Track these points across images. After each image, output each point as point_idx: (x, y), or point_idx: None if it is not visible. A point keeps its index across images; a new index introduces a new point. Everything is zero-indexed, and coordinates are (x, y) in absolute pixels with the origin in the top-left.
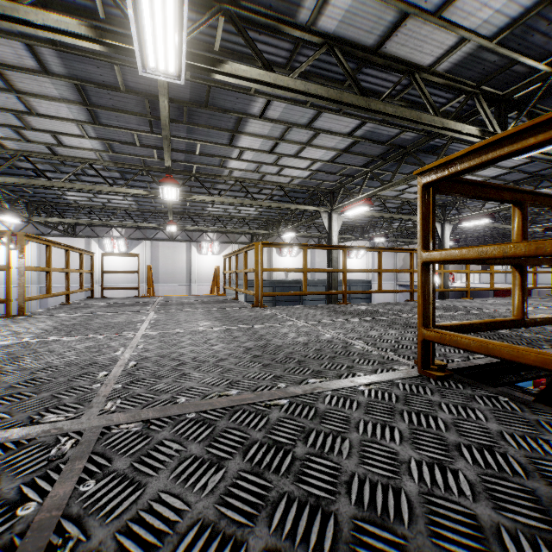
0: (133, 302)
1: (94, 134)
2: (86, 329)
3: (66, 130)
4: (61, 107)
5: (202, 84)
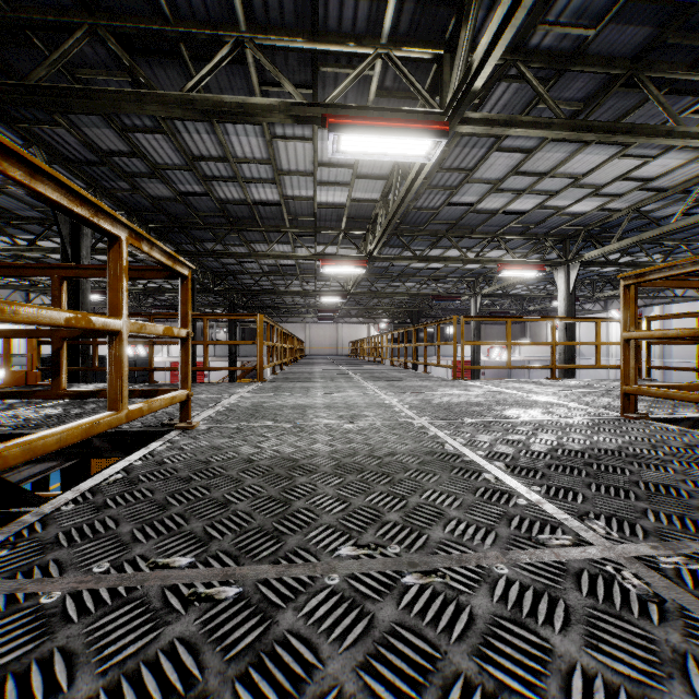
0: (607, 386)
1: (653, 150)
2: (399, 388)
3: (626, 168)
4: (584, 158)
5: (629, 7)
